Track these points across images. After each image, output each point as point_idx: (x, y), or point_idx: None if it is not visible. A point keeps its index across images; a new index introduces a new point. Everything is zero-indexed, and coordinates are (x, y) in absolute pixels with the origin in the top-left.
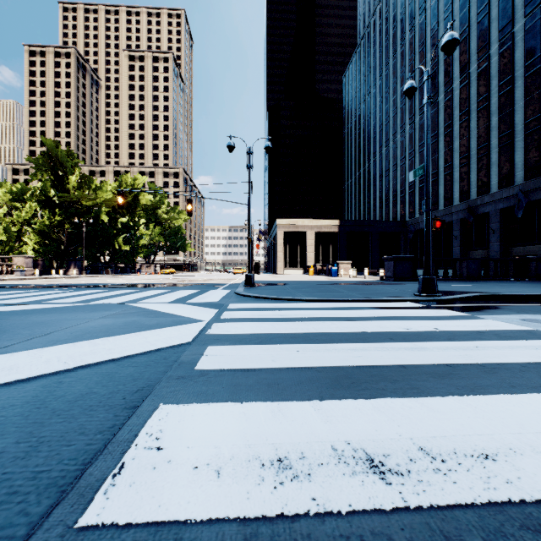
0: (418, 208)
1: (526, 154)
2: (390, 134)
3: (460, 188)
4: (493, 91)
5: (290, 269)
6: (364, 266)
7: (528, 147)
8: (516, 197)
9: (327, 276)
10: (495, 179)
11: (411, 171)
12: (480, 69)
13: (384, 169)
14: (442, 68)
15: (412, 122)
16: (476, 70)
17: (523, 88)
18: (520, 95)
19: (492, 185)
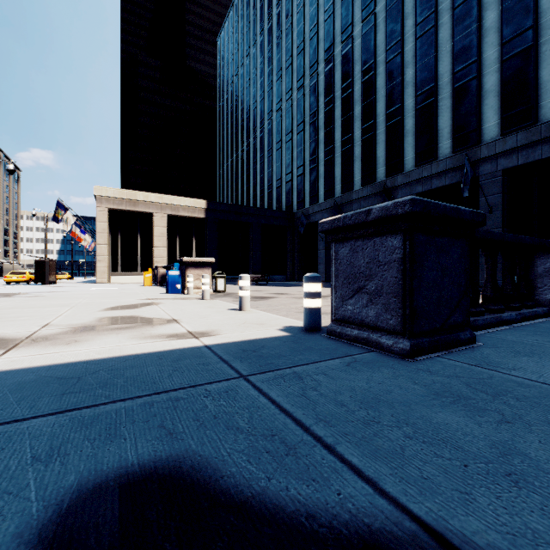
0: (308, 196)
1: (455, 115)
2: (273, 104)
3: (363, 168)
4: (408, 34)
5: (123, 274)
6: (243, 270)
7: (459, 105)
8: (441, 176)
9: (160, 292)
10: (411, 153)
11: (299, 148)
12: (390, 6)
13: (266, 148)
14: (339, 12)
15: (300, 85)
16: (384, 9)
17: (451, 25)
18: (446, 36)
19: (406, 161)
